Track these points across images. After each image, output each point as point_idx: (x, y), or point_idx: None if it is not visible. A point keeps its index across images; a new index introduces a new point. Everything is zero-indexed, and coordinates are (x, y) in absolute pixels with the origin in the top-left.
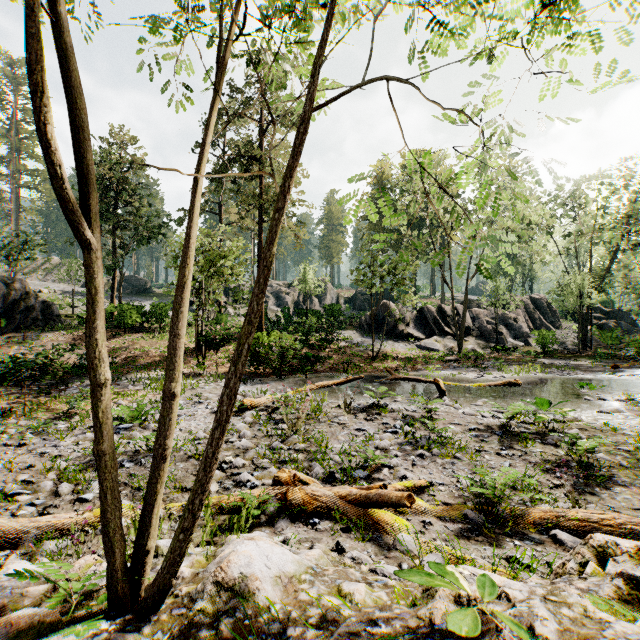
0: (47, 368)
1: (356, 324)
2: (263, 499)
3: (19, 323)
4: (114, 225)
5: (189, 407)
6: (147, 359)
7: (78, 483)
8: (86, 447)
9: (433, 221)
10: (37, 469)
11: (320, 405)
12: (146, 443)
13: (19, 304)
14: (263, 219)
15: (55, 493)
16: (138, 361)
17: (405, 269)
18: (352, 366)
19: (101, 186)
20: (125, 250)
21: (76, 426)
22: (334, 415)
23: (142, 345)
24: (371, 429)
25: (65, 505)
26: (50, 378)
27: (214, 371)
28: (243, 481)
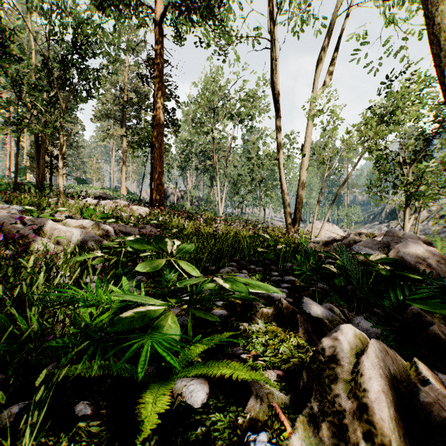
0: None
1: None
2: None
3: None
4: None
5: None
6: None
7: None
8: None
9: None
10: None
11: None
12: None
13: None
14: None
15: None
16: None
17: None
18: None
19: None
20: None
21: None
22: None
23: None
24: None
25: None
26: None
27: None
28: None
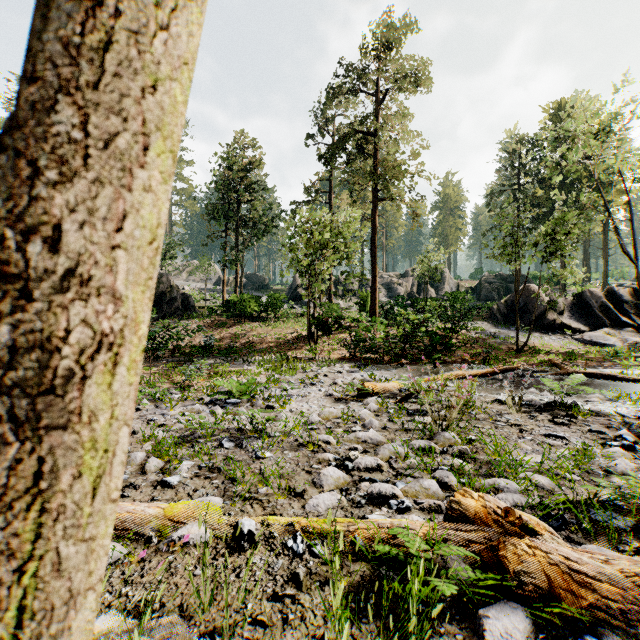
0: (180, 348)
1: (484, 315)
2: (446, 554)
3: (165, 312)
4: (237, 223)
5: (301, 388)
6: (263, 345)
7: (169, 460)
8: (190, 419)
9: (600, 176)
10: (137, 436)
11: (467, 398)
12: (250, 421)
13: (165, 296)
14: (376, 197)
15: (142, 468)
16: (255, 346)
17: (569, 232)
18: (491, 358)
19: (226, 187)
20: (245, 245)
21: (187, 396)
22: (495, 412)
23: (259, 332)
24: (573, 438)
25: (145, 487)
26: (179, 355)
27: (326, 357)
28: (383, 496)
